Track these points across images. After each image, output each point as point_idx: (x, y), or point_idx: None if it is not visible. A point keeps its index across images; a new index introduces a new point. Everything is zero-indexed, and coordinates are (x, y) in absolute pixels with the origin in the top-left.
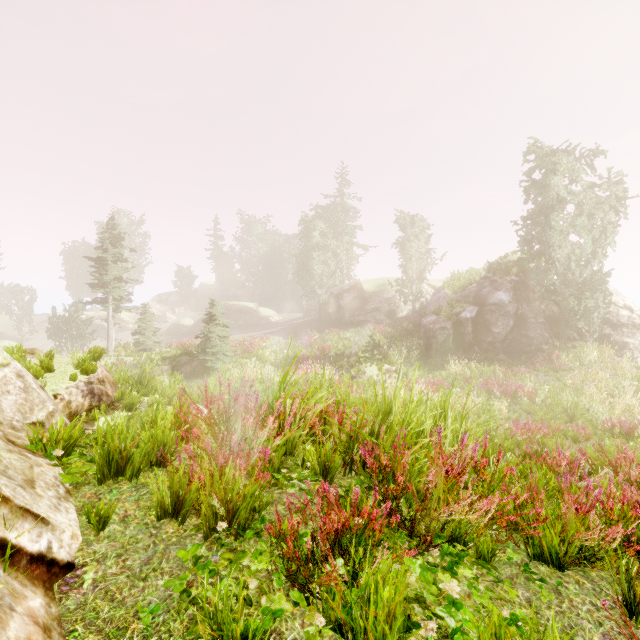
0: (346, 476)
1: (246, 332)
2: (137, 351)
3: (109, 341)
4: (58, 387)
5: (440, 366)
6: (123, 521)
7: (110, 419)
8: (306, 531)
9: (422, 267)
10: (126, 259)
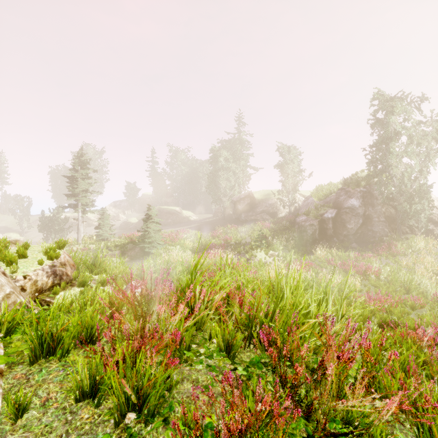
0: (246, 349)
1: (173, 227)
2: (98, 240)
3: (79, 233)
4: (28, 270)
5: (309, 252)
6: (43, 406)
7: (59, 298)
8: (211, 421)
9: (296, 182)
10: (90, 177)
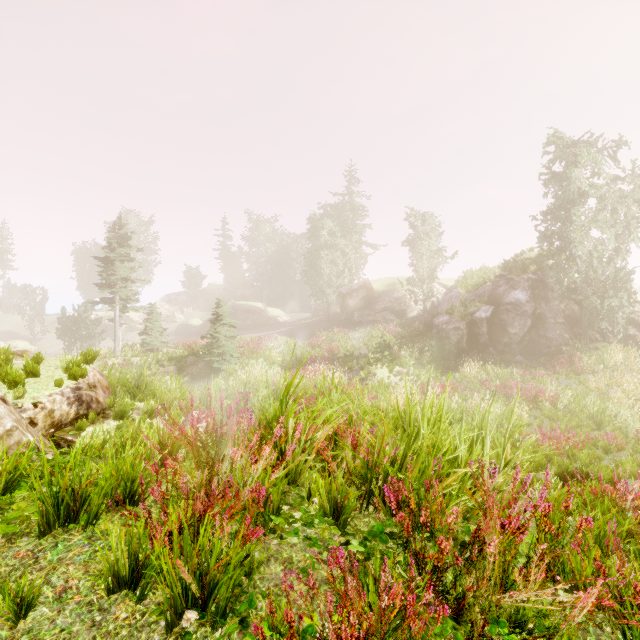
0: (362, 513)
1: (254, 332)
2: (144, 351)
3: (116, 341)
4: (40, 394)
5: (453, 368)
6: (58, 599)
7: (85, 436)
8: (311, 623)
9: (433, 266)
10: (133, 259)
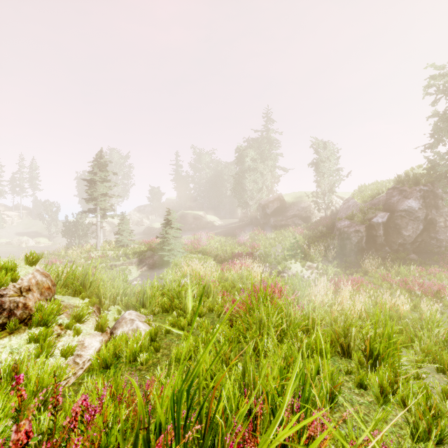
0: None
1: (197, 233)
2: (117, 247)
3: (97, 239)
4: None
5: (355, 263)
6: None
7: None
8: None
9: (332, 182)
10: (109, 180)
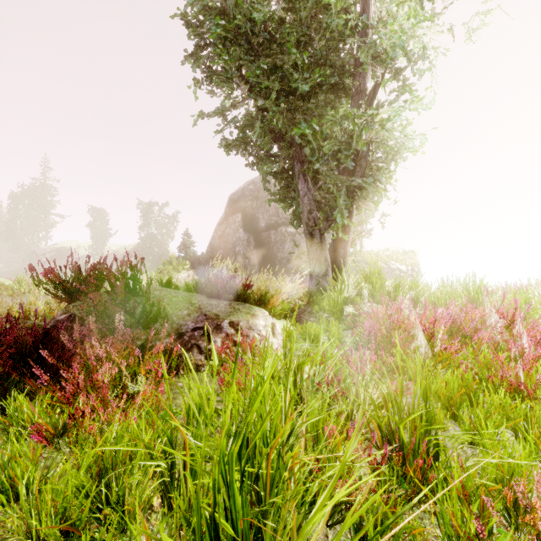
0: None
1: None
2: None
3: None
4: None
5: None
6: None
7: None
8: None
9: (105, 239)
10: None
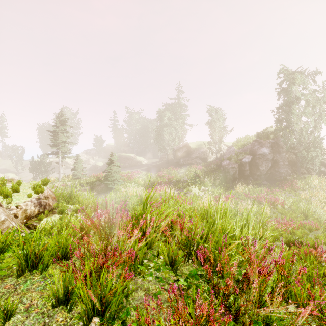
0: (185, 264)
1: (129, 169)
2: (73, 179)
3: (59, 174)
4: (19, 201)
5: (231, 187)
6: (26, 311)
7: (42, 223)
8: (159, 324)
9: (221, 135)
10: (68, 132)
